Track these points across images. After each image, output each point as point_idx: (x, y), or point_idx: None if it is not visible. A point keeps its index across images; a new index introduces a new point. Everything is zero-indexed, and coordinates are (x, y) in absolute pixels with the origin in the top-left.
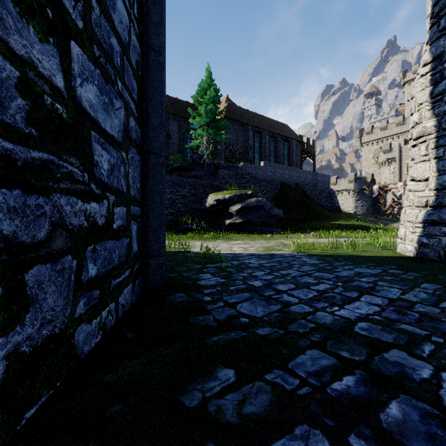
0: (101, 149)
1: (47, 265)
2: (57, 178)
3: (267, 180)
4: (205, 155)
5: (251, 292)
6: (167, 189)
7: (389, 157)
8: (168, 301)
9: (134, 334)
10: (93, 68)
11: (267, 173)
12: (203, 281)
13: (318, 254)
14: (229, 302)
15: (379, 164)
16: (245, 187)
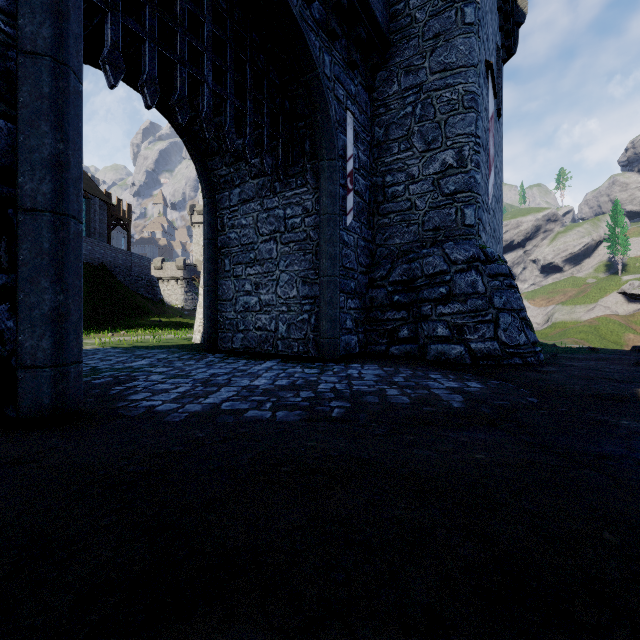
0: None
1: None
2: None
3: None
4: None
5: None
6: None
7: None
8: None
9: None
10: None
11: None
12: None
13: (124, 347)
14: None
15: None
16: None
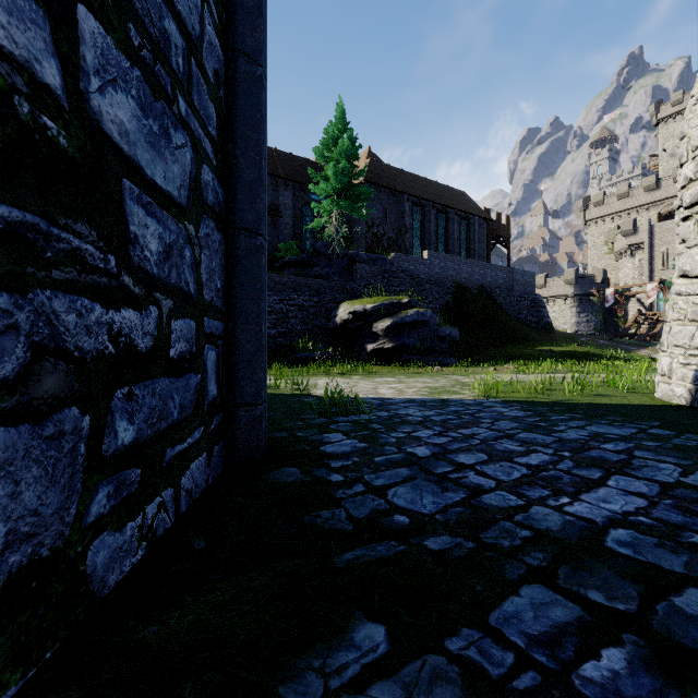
0: (144, 214)
1: (22, 428)
2: (45, 260)
3: (433, 280)
4: (335, 241)
5: (412, 467)
6: (275, 295)
7: (633, 243)
8: (270, 481)
9: (208, 543)
10: (126, 65)
11: (433, 269)
12: (329, 445)
13: (522, 401)
14: (374, 485)
15: (615, 254)
16: (398, 291)
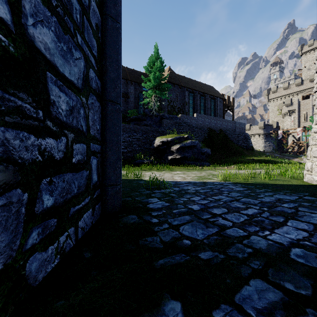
0: (58, 90)
1: None
2: (1, 111)
3: (198, 127)
4: (154, 109)
5: (191, 215)
6: (126, 134)
7: (290, 109)
8: (123, 222)
9: (91, 254)
10: (49, 14)
11: (198, 122)
12: (151, 204)
13: (241, 182)
14: (173, 224)
15: (282, 115)
16: (182, 132)
